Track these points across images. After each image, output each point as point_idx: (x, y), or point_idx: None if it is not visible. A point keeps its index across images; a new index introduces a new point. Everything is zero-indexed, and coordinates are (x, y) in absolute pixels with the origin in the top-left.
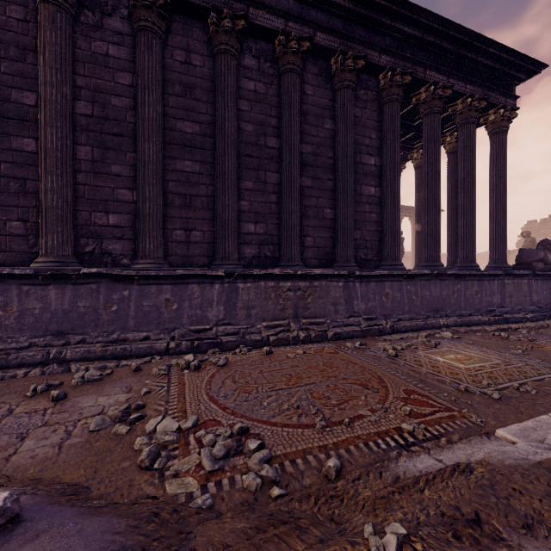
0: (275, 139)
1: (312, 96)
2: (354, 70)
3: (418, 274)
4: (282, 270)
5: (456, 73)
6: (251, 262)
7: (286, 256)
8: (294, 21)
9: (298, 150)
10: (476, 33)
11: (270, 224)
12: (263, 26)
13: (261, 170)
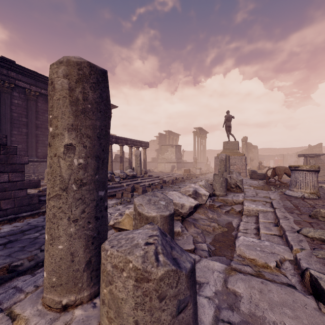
0: (26, 118)
1: (41, 106)
2: None
3: None
4: (29, 159)
5: None
6: None
7: (30, 155)
8: (33, 86)
9: (35, 123)
10: None
11: (24, 145)
12: (21, 86)
13: (20, 128)
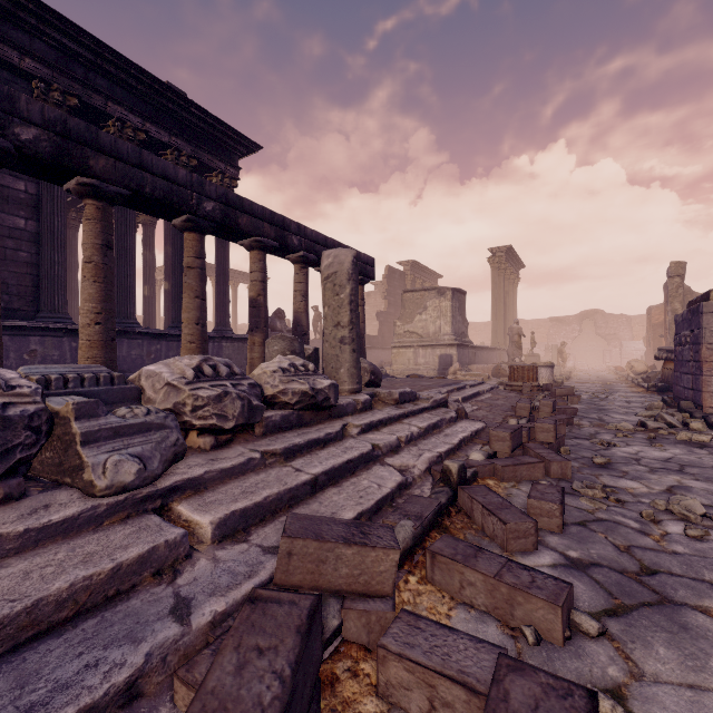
0: None
1: None
2: None
3: None
4: None
5: (154, 119)
6: None
7: None
8: None
9: None
10: (168, 85)
11: None
12: None
13: None
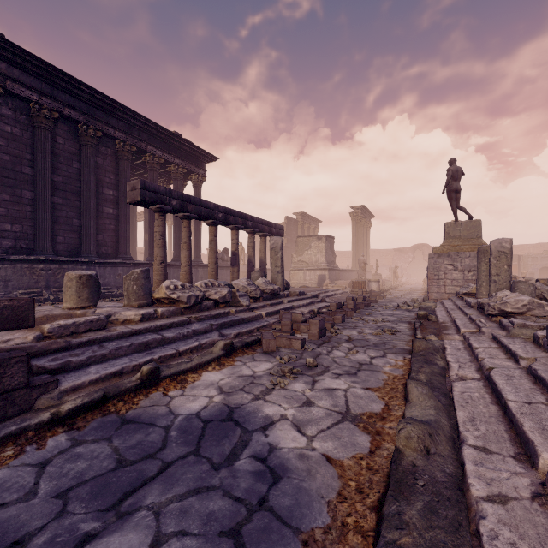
0: (31, 168)
1: (63, 145)
2: (95, 137)
3: (141, 263)
4: (36, 257)
5: (168, 151)
6: (8, 251)
7: (40, 248)
8: (46, 97)
9: (50, 180)
10: (176, 134)
11: (26, 226)
12: (20, 94)
13: (17, 188)
